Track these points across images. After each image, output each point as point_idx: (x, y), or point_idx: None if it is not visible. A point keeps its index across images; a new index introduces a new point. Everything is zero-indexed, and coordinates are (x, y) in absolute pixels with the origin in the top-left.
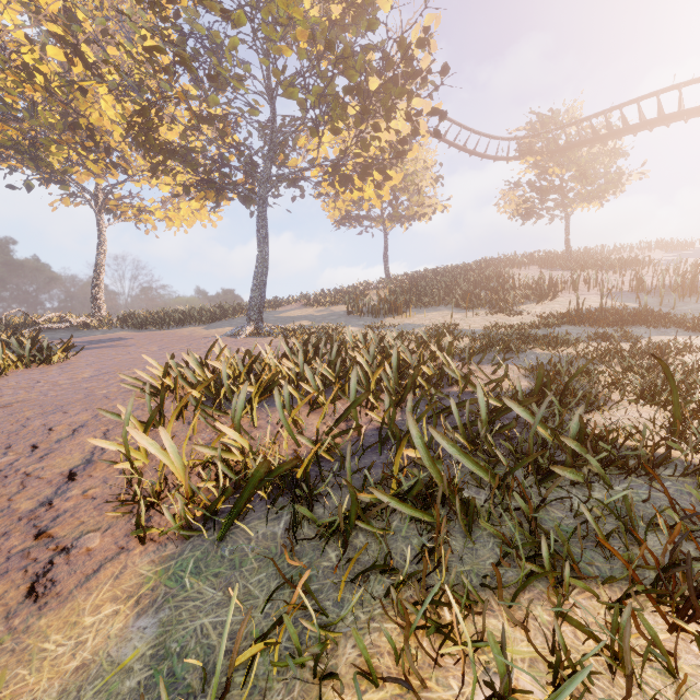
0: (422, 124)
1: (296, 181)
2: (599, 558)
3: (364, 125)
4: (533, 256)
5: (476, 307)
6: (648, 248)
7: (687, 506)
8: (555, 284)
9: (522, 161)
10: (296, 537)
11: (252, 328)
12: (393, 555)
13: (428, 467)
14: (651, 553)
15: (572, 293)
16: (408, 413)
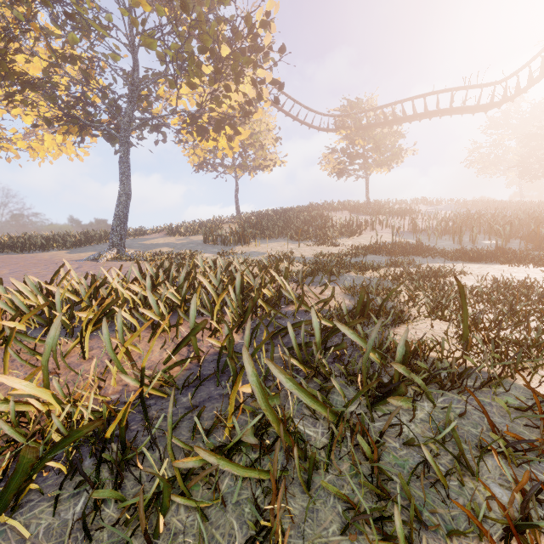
0: (265, 90)
1: (159, 127)
2: (440, 501)
3: (217, 84)
4: (344, 204)
5: (306, 240)
6: (416, 203)
7: (493, 419)
8: (360, 225)
9: (337, 133)
10: (94, 526)
11: (113, 253)
12: (219, 538)
13: (264, 410)
14: (503, 508)
15: (372, 231)
16: (243, 348)
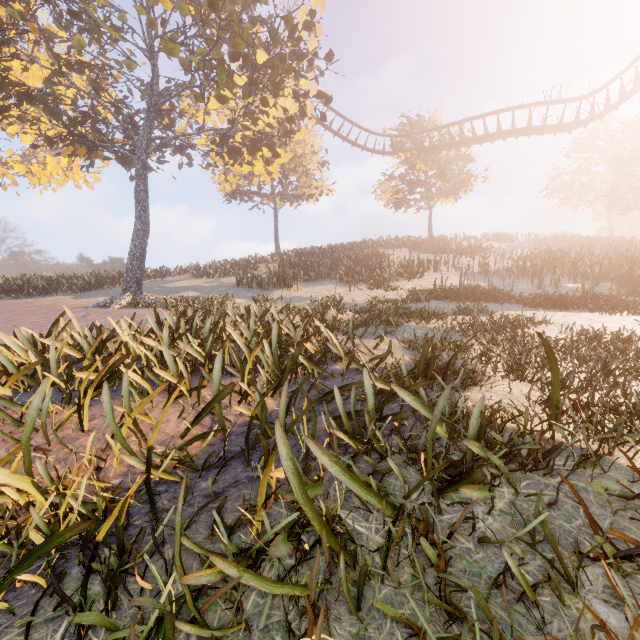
0: (309, 105)
1: (183, 148)
2: (529, 624)
3: (252, 97)
4: (403, 240)
5: (357, 283)
6: (487, 239)
7: (590, 510)
8: (422, 265)
9: (395, 156)
10: None
11: (128, 298)
12: None
13: (301, 504)
14: None
15: (436, 273)
16: (276, 423)
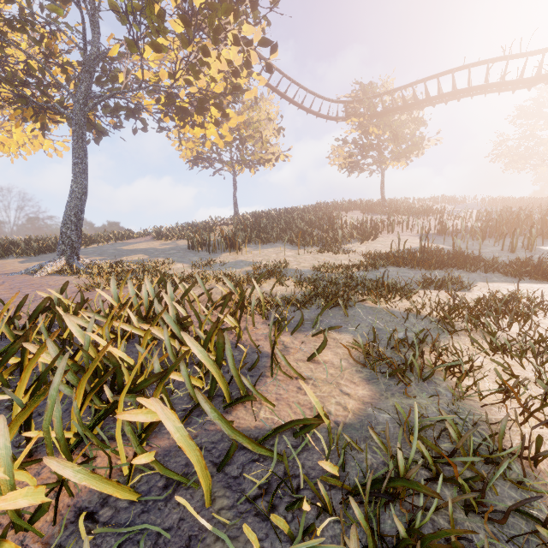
0: (253, 54)
1: (137, 112)
2: None
3: (192, 46)
4: (356, 203)
5: (309, 245)
6: (436, 201)
7: None
8: (375, 226)
9: (348, 120)
10: None
11: (61, 264)
12: None
13: None
14: None
15: (390, 234)
16: None
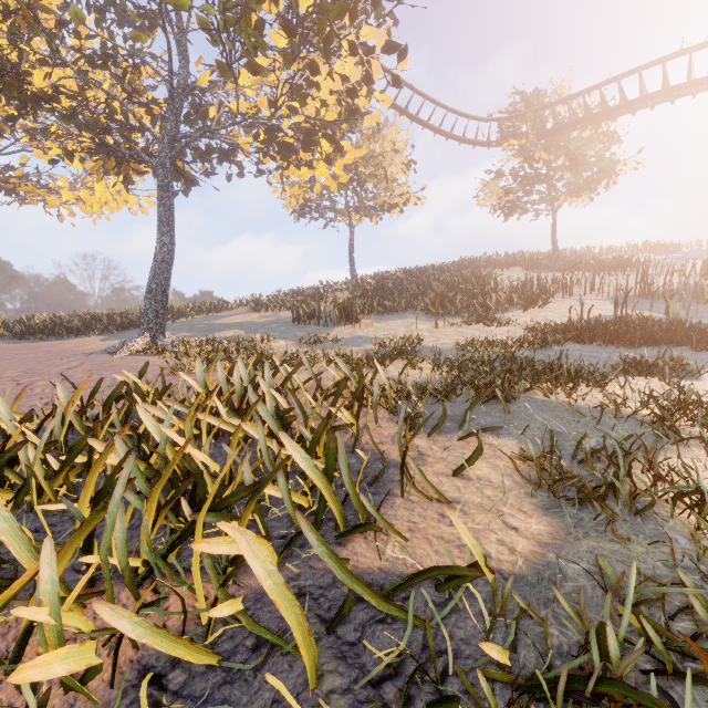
0: (375, 64)
1: (231, 154)
2: None
3: (297, 63)
4: (516, 256)
5: (449, 314)
6: (635, 251)
7: None
8: (545, 287)
9: (505, 144)
10: None
11: (144, 341)
12: None
13: None
14: None
15: (566, 298)
16: None
